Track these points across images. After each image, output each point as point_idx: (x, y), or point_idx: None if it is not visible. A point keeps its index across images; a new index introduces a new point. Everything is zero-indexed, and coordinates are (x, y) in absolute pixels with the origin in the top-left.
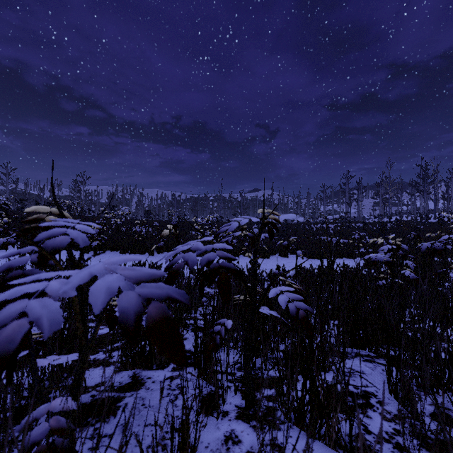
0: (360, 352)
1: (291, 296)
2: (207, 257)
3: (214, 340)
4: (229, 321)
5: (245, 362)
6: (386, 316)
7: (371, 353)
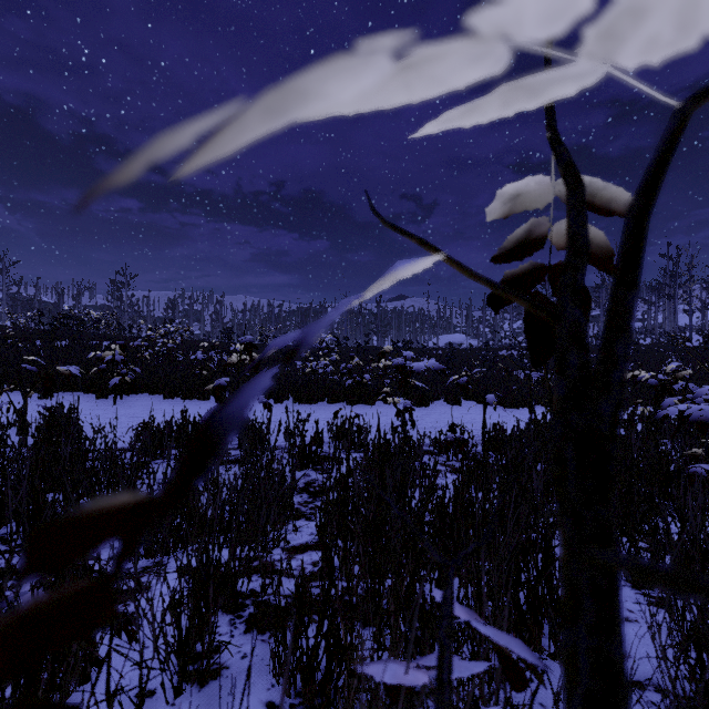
0: None
1: None
2: None
3: None
4: None
5: None
6: None
7: None
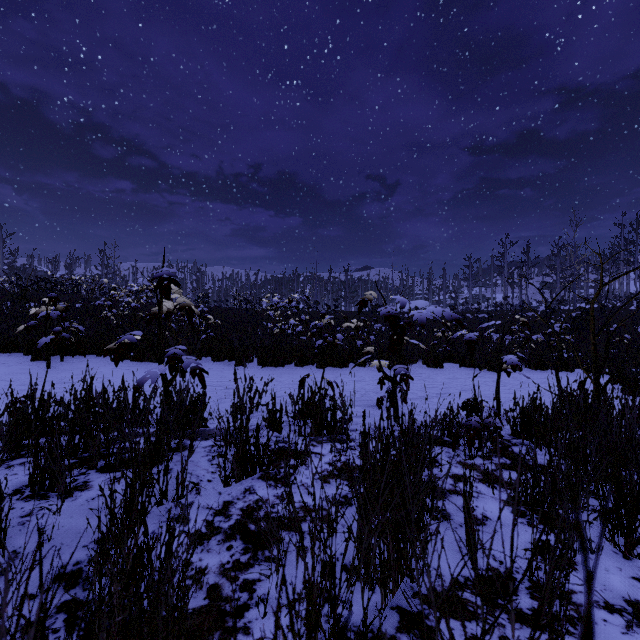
0: None
1: None
2: None
3: None
4: None
5: None
6: None
7: None
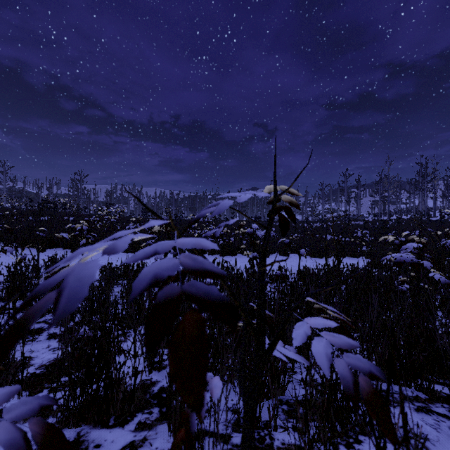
0: (405, 392)
1: (337, 340)
2: (153, 271)
3: (187, 421)
4: (216, 381)
5: (246, 449)
6: (438, 339)
7: (420, 393)
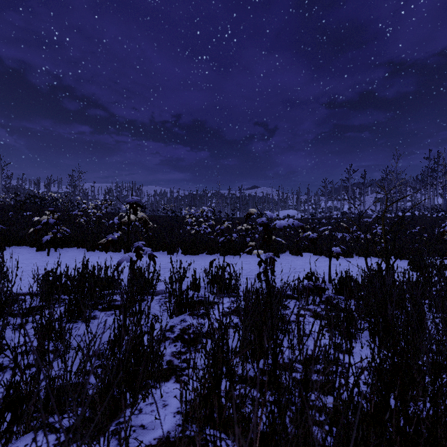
0: None
1: None
2: None
3: None
4: None
5: None
6: None
7: None
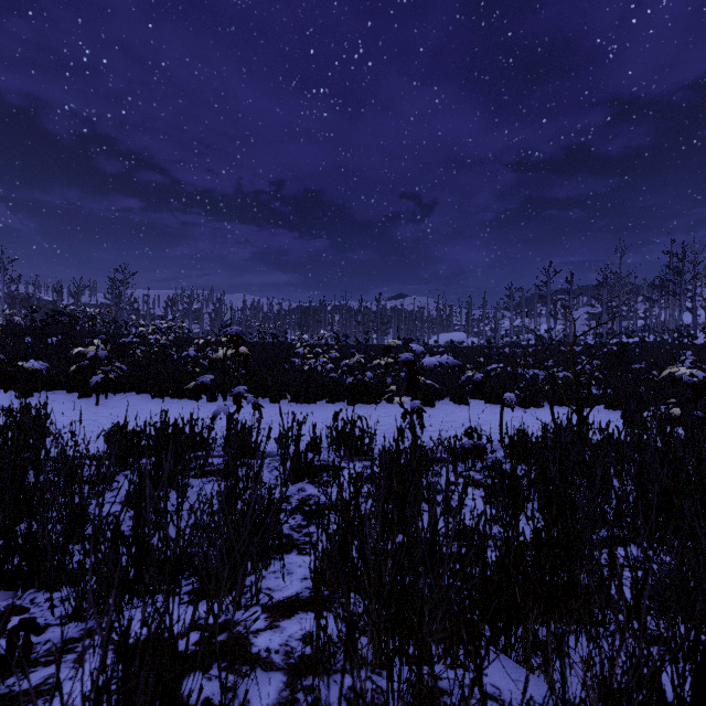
0: None
1: None
2: None
3: None
4: None
5: None
6: None
7: None
